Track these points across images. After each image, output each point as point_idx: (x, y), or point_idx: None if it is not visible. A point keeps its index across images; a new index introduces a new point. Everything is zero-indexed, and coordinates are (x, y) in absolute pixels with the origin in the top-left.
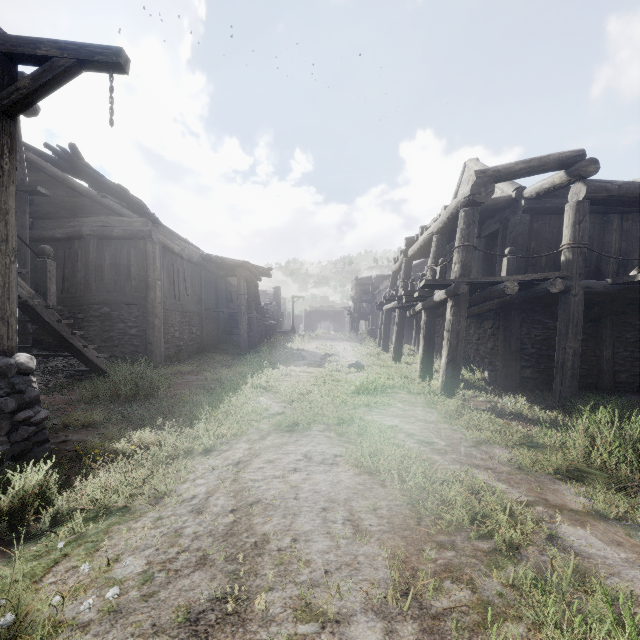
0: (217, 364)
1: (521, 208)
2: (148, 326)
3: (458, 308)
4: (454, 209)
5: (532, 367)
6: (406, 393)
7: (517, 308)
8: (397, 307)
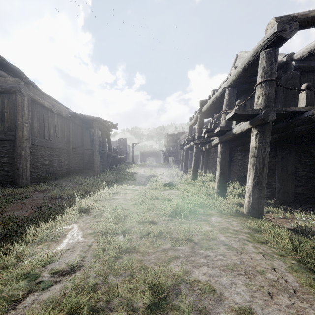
0: (73, 183)
1: (292, 67)
2: (16, 156)
3: (264, 136)
4: (252, 56)
5: (303, 186)
6: (219, 214)
7: (292, 141)
8: (197, 143)
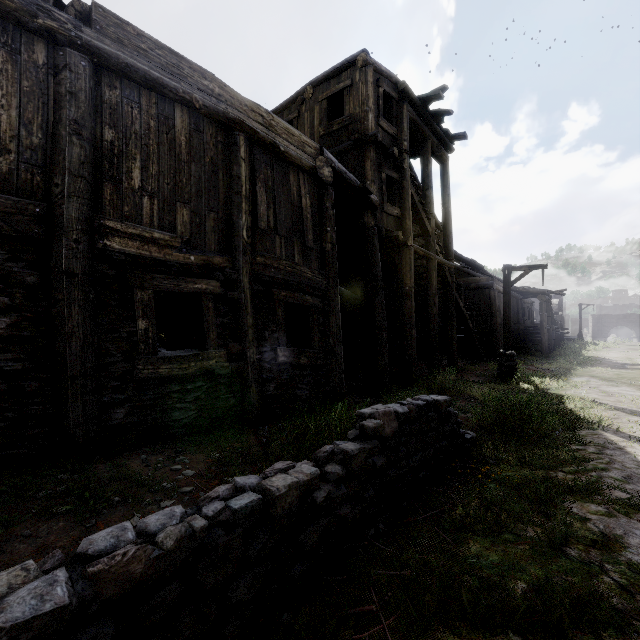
0: (532, 361)
1: None
2: (492, 337)
3: None
4: None
5: None
6: None
7: None
8: None
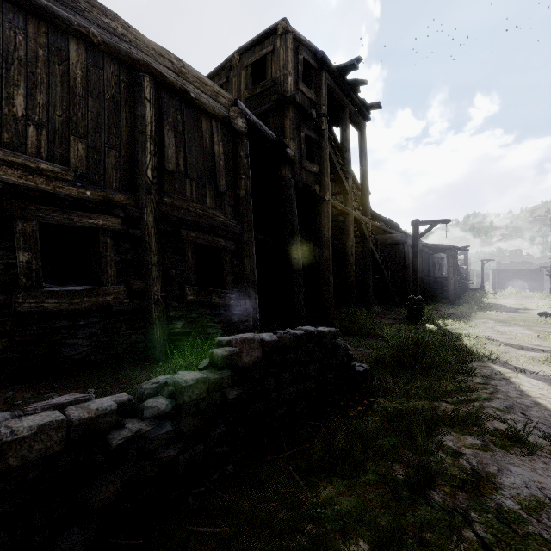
0: (440, 307)
1: None
2: (406, 286)
3: None
4: None
5: None
6: None
7: None
8: None
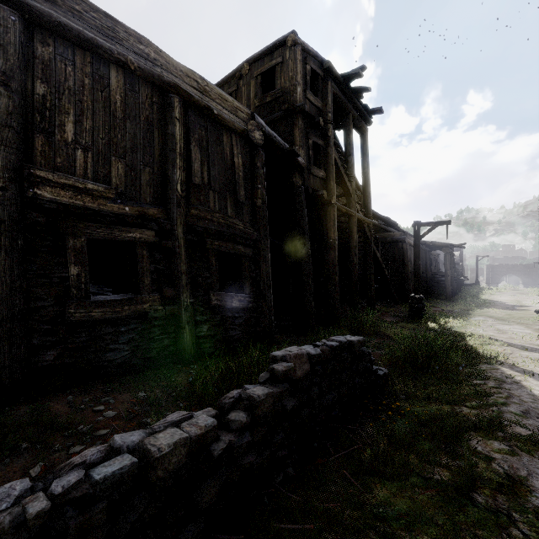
0: (438, 304)
1: None
2: (405, 283)
3: None
4: None
5: None
6: None
7: None
8: None
